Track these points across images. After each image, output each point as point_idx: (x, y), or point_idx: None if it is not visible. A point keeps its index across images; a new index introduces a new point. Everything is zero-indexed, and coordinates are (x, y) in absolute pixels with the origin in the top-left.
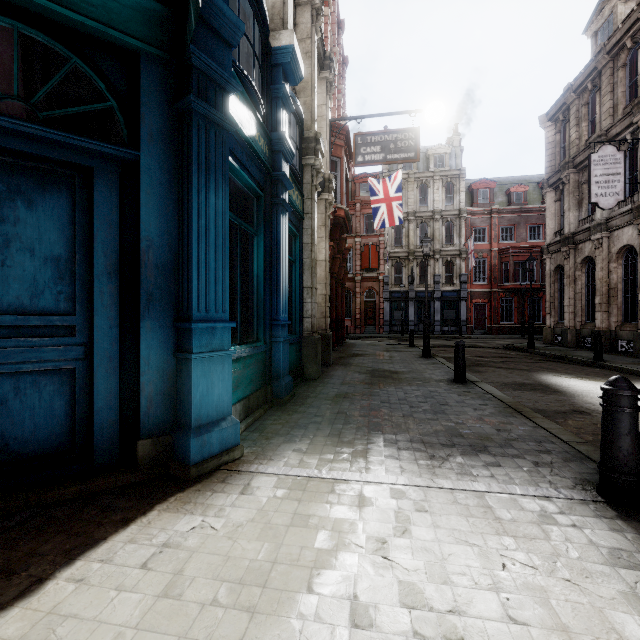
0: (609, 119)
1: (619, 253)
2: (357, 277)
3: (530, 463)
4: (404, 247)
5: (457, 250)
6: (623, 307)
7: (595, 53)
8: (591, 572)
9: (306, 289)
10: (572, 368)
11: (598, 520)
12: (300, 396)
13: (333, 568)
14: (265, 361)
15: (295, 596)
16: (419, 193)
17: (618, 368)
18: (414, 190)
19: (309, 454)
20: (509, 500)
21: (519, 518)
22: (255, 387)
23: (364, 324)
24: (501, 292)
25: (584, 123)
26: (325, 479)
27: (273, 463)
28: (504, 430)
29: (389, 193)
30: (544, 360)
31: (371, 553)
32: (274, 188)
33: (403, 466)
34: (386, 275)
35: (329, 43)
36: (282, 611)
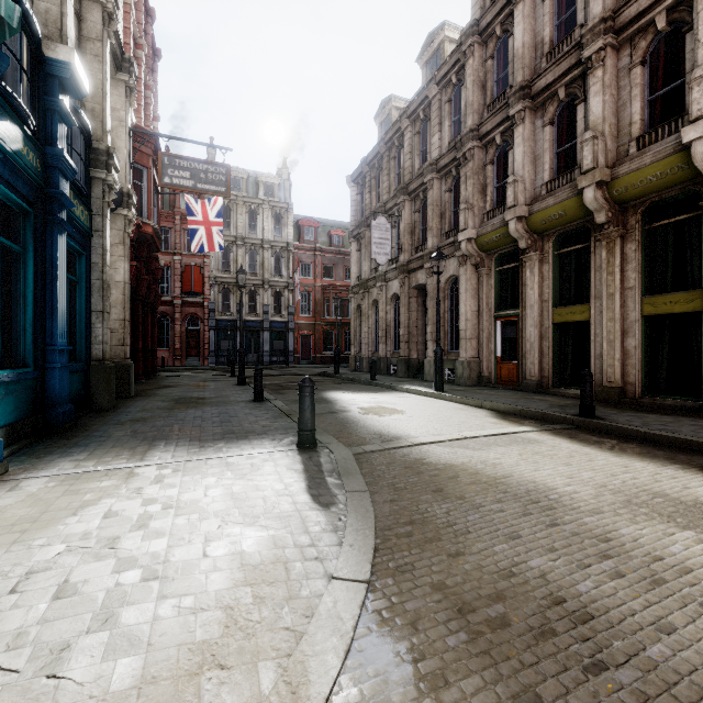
0: (387, 195)
1: (392, 299)
2: (177, 301)
3: (270, 440)
4: (232, 273)
5: (286, 282)
6: (394, 340)
7: (379, 140)
8: (264, 475)
9: (95, 313)
10: (354, 386)
11: (286, 456)
12: (84, 425)
13: (96, 504)
14: (36, 388)
15: (62, 519)
16: (248, 218)
17: (381, 384)
18: (243, 214)
19: (87, 460)
20: (241, 457)
21: (241, 463)
22: (22, 415)
23: (186, 355)
24: (324, 325)
25: (374, 192)
26: (100, 471)
27: (45, 471)
28: (268, 426)
29: (209, 216)
30: (340, 382)
31: (129, 494)
32: (49, 205)
33: (175, 454)
34: (212, 301)
35: (132, 35)
36: (50, 526)
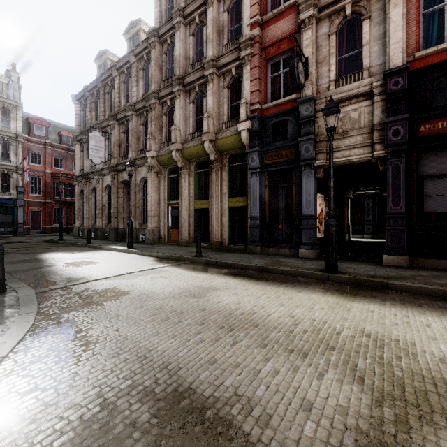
0: (103, 117)
1: (106, 188)
2: None
3: None
4: None
5: (14, 166)
6: (108, 216)
7: (96, 78)
8: None
9: None
10: (70, 249)
11: None
12: None
13: None
14: None
15: None
16: None
17: (93, 246)
18: None
19: None
20: None
21: None
22: None
23: None
24: (54, 203)
25: (93, 112)
26: None
27: None
28: None
29: None
30: (60, 246)
31: None
32: None
33: None
34: None
35: None
36: None
